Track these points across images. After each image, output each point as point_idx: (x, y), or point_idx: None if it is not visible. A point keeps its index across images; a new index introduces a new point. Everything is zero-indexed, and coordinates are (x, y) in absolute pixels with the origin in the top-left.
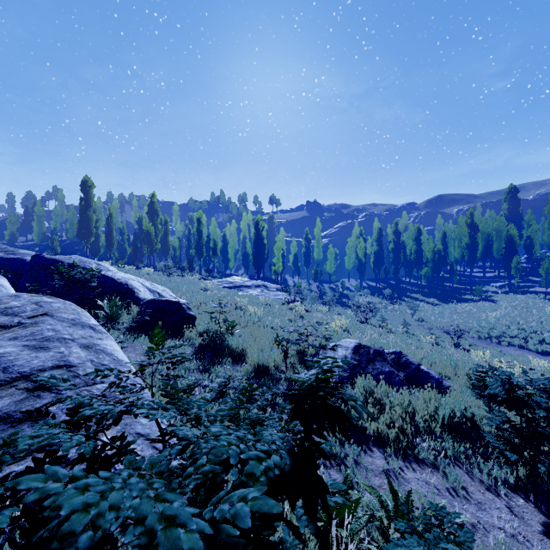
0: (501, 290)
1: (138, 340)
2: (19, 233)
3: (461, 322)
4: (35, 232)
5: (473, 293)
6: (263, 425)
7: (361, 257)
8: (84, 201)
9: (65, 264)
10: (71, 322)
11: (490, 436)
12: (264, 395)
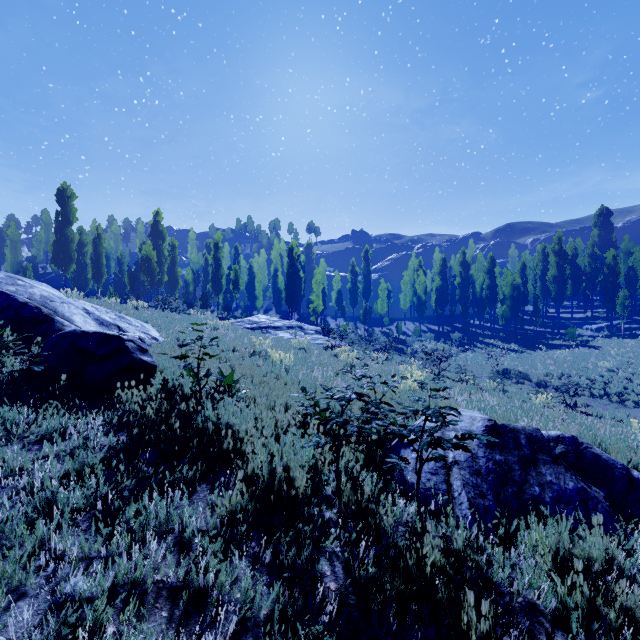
0: (598, 333)
1: None
2: None
3: (562, 374)
4: (8, 261)
5: (564, 338)
6: None
7: (420, 294)
8: (61, 216)
9: None
10: None
11: None
12: None
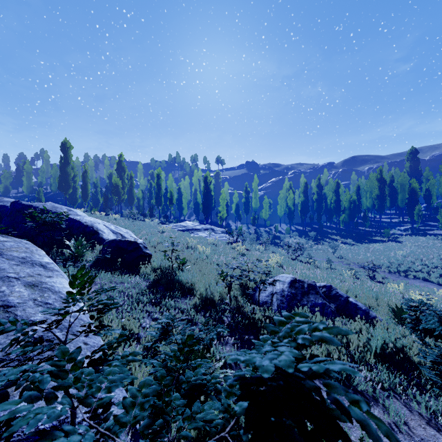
0: (405, 232)
1: (99, 276)
2: (12, 186)
3: (374, 259)
4: (25, 185)
5: (382, 235)
6: (204, 394)
7: (290, 206)
8: (64, 159)
9: (38, 209)
10: (21, 260)
11: (427, 370)
12: (209, 334)
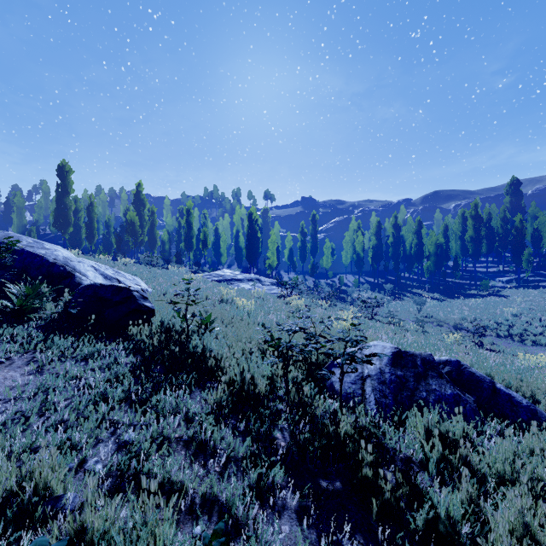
0: (508, 284)
1: (47, 346)
2: None
3: (475, 319)
4: (15, 224)
5: (479, 288)
6: None
7: (359, 251)
8: (61, 188)
9: None
10: None
11: None
12: None
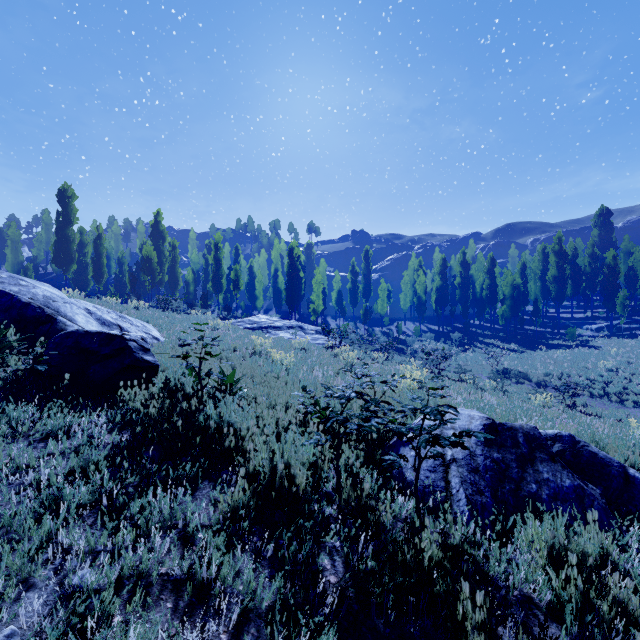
0: (598, 333)
1: None
2: None
3: (561, 374)
4: (9, 261)
5: (563, 338)
6: None
7: (420, 294)
8: (62, 216)
9: None
10: None
11: None
12: None
